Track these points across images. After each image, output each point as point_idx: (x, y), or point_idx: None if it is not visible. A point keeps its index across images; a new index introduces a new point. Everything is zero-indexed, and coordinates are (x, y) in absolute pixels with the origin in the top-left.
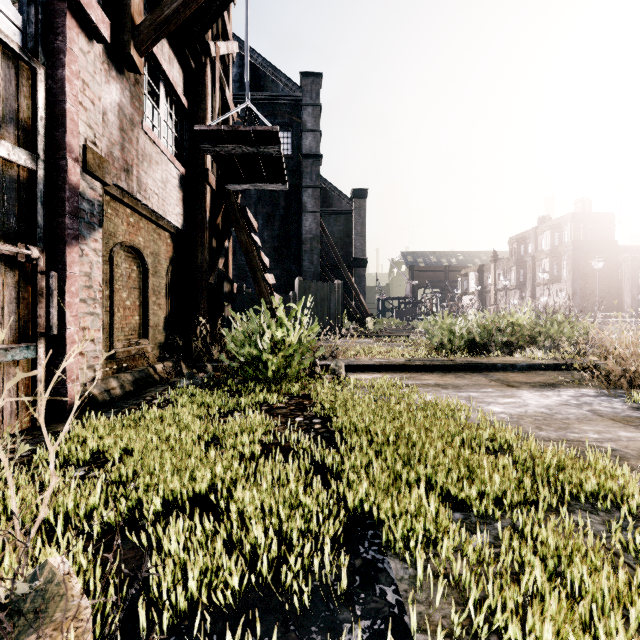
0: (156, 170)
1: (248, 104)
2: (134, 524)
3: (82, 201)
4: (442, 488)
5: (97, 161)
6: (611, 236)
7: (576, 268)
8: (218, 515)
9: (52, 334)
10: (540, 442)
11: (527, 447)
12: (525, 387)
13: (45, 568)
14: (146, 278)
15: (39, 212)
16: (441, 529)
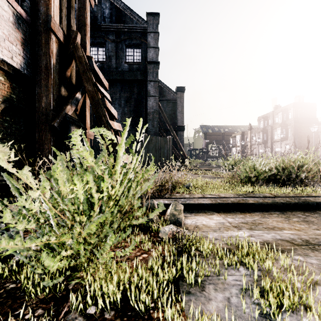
0: None
1: None
2: None
3: None
4: None
5: None
6: (314, 115)
7: (296, 132)
8: None
9: None
10: None
11: None
12: None
13: None
14: None
15: None
16: None
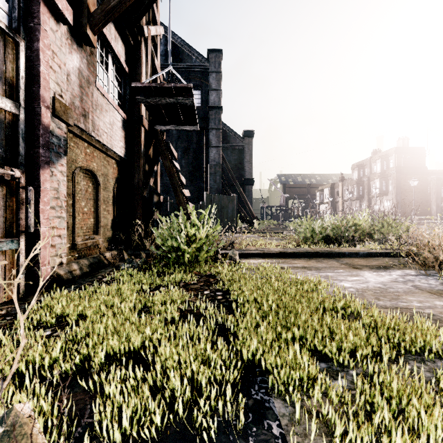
0: (105, 116)
1: (170, 69)
2: (85, 372)
3: (52, 137)
4: (311, 344)
5: (63, 108)
6: (422, 163)
7: (398, 185)
8: (147, 365)
9: (30, 232)
10: (379, 309)
11: (371, 313)
12: (366, 269)
13: (11, 413)
14: (98, 192)
15: (20, 144)
16: (311, 376)
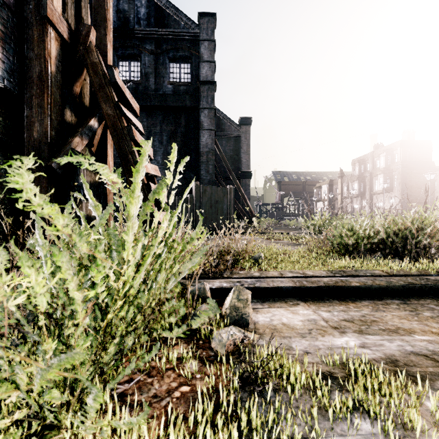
0: None
1: None
2: None
3: None
4: None
5: None
6: (429, 158)
7: (404, 181)
8: None
9: None
10: None
11: None
12: None
13: None
14: None
15: None
16: None
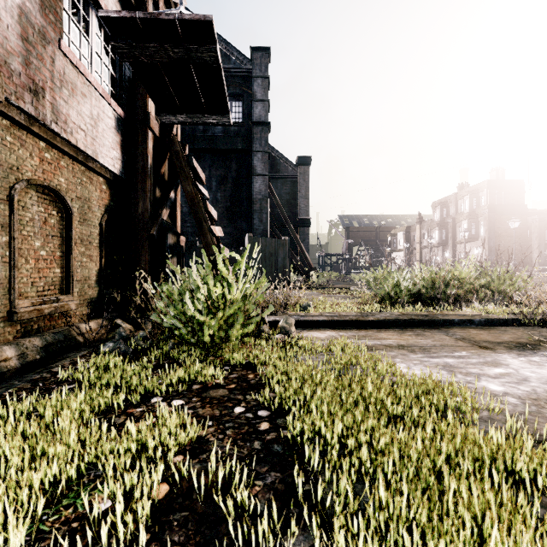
0: (82, 103)
1: (181, 11)
2: None
3: None
4: None
5: None
6: (521, 200)
7: (492, 228)
8: None
9: None
10: None
11: None
12: (501, 349)
13: None
14: (70, 225)
15: None
16: None
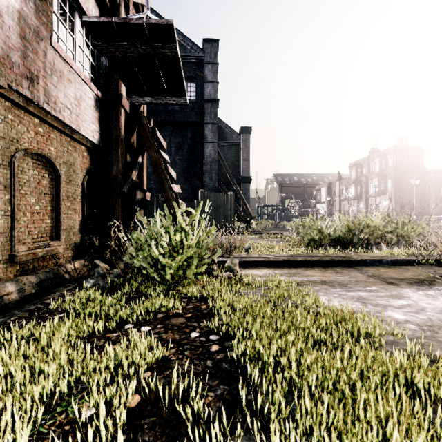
0: (68, 87)
1: (148, 15)
2: None
3: None
4: None
5: None
6: (421, 162)
7: (397, 185)
8: None
9: None
10: None
11: None
12: (404, 284)
13: None
14: (58, 185)
15: None
16: None
